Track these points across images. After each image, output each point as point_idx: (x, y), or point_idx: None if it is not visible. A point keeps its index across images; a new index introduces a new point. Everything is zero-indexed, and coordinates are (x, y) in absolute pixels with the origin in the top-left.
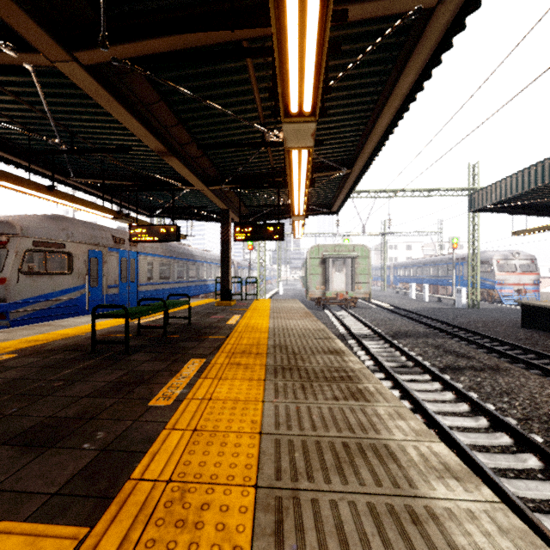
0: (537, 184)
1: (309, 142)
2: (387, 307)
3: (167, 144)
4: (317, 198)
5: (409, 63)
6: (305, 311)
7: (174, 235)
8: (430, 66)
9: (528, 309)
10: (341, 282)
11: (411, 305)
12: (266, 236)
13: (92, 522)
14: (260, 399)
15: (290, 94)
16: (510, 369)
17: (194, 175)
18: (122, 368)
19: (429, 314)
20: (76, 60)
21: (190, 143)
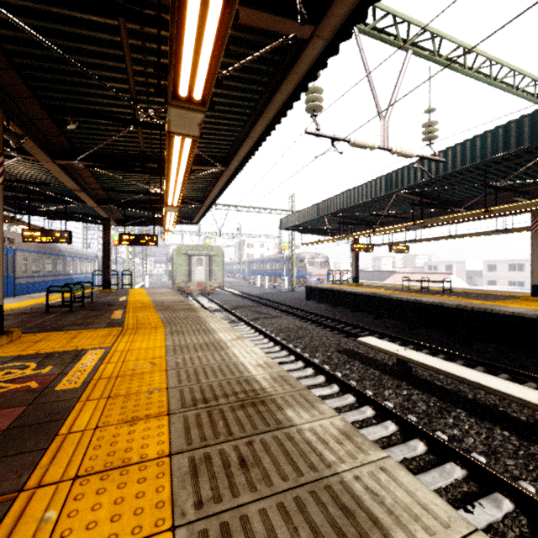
0: (303, 220)
1: (176, 211)
2: (237, 293)
3: (79, 184)
4: (182, 213)
5: (220, 179)
6: (173, 293)
7: (68, 239)
8: (228, 182)
9: (308, 289)
10: (202, 274)
11: (254, 291)
12: (145, 243)
13: (122, 327)
14: (157, 315)
15: (169, 202)
16: (282, 316)
17: (92, 200)
18: (79, 315)
19: (263, 297)
20: (55, 163)
21: (95, 184)
